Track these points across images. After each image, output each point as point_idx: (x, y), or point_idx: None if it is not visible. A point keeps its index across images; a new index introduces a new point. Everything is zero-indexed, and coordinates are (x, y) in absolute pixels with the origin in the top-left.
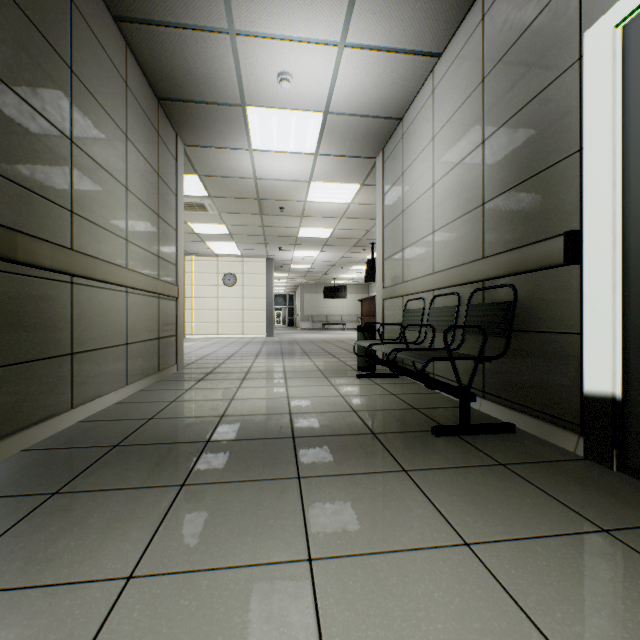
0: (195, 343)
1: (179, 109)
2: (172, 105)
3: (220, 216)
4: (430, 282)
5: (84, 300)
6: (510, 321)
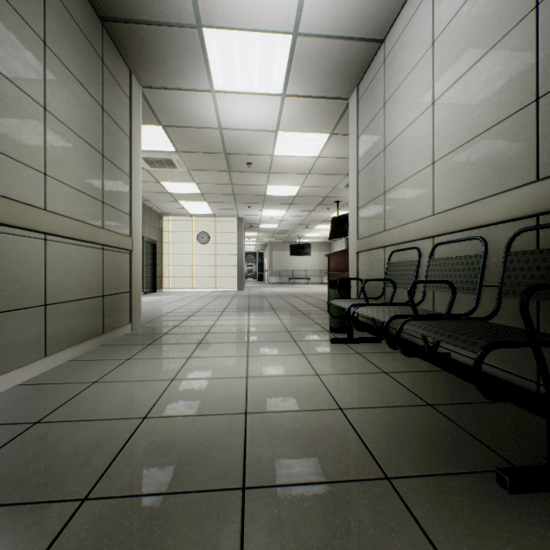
0: (169, 297)
1: (127, 34)
2: (118, 29)
3: (190, 174)
4: (430, 226)
5: None
6: None
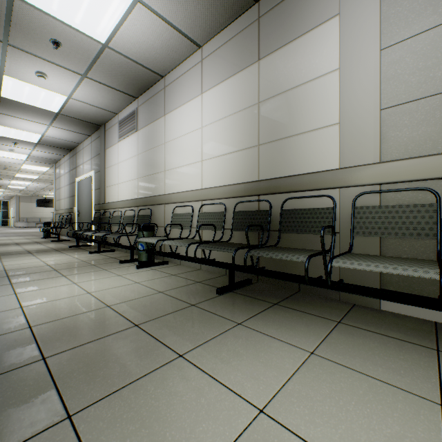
0: None
1: None
2: None
3: None
4: (64, 211)
5: None
6: (70, 221)
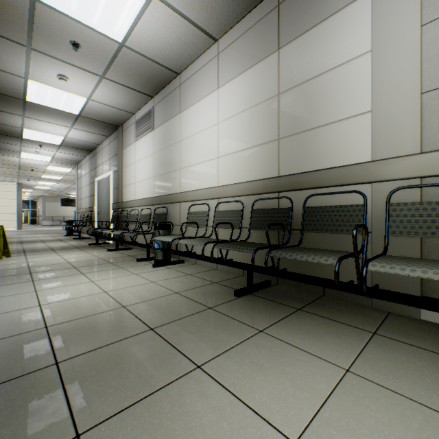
0: None
1: None
2: None
3: None
4: (84, 210)
5: None
6: (91, 220)
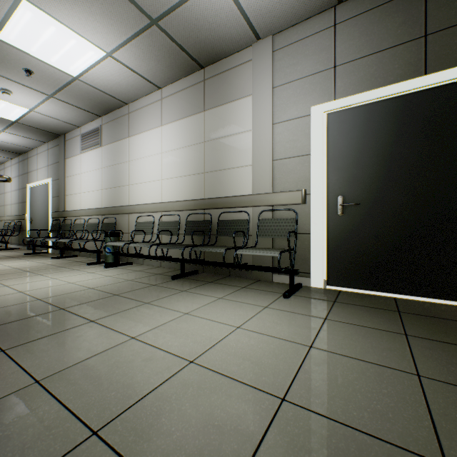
0: None
1: None
2: None
3: None
4: (10, 218)
5: None
6: (21, 228)
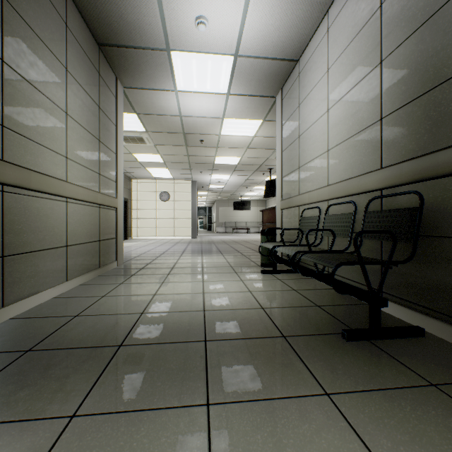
0: (138, 243)
1: (116, 54)
2: (110, 50)
3: (155, 147)
4: (325, 193)
5: (18, 207)
6: (417, 226)
